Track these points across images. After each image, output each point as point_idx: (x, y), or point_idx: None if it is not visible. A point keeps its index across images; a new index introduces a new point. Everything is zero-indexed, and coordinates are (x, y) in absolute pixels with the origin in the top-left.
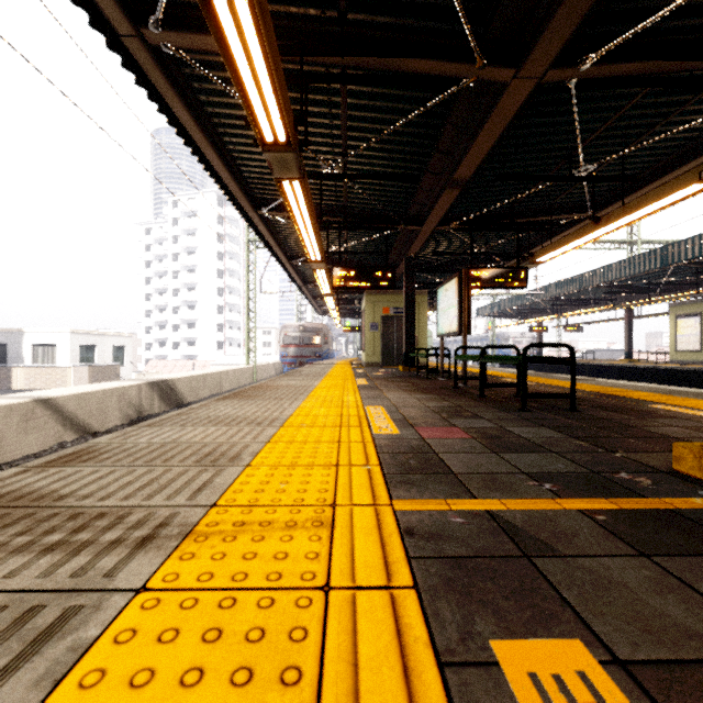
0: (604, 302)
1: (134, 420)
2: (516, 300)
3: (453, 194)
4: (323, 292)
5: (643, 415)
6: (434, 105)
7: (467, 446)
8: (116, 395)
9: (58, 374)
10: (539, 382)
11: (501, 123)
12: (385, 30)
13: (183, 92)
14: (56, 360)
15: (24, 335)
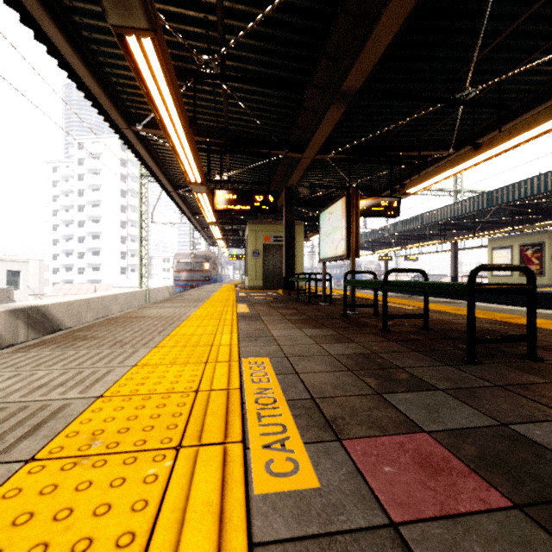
0: (436, 237)
1: None
2: (370, 235)
3: (338, 112)
4: (208, 221)
5: None
6: None
7: None
8: None
9: None
10: (419, 306)
11: None
12: None
13: None
14: None
15: None
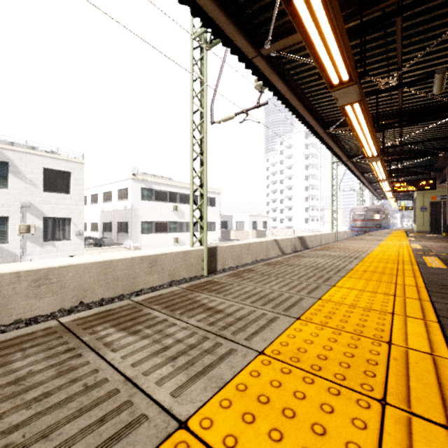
0: None
1: (294, 251)
2: None
3: None
4: (384, 190)
5: None
6: None
7: (445, 251)
8: (289, 241)
9: (246, 233)
10: None
11: None
12: (419, 107)
13: (330, 135)
14: (244, 228)
15: (233, 217)
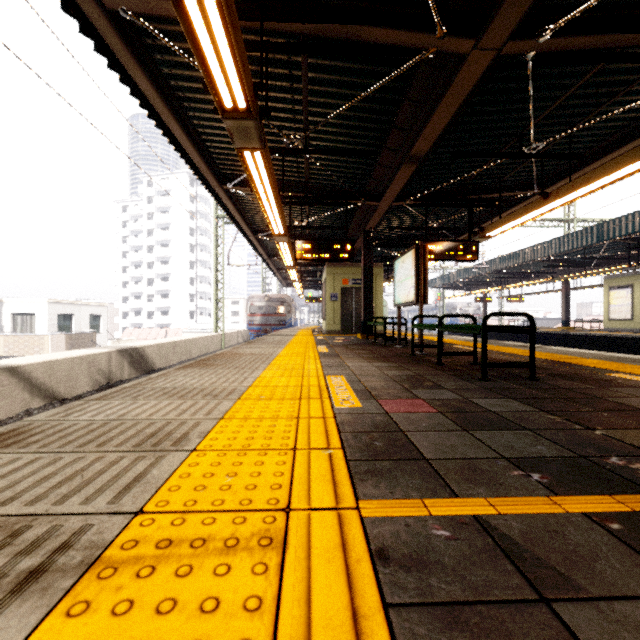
0: (543, 275)
1: (104, 386)
2: (464, 273)
3: (409, 170)
4: (286, 265)
5: (603, 384)
6: (393, 80)
7: (435, 422)
8: (86, 363)
9: (36, 341)
10: (491, 350)
11: (458, 97)
12: None
13: (146, 64)
14: (34, 328)
15: (4, 305)
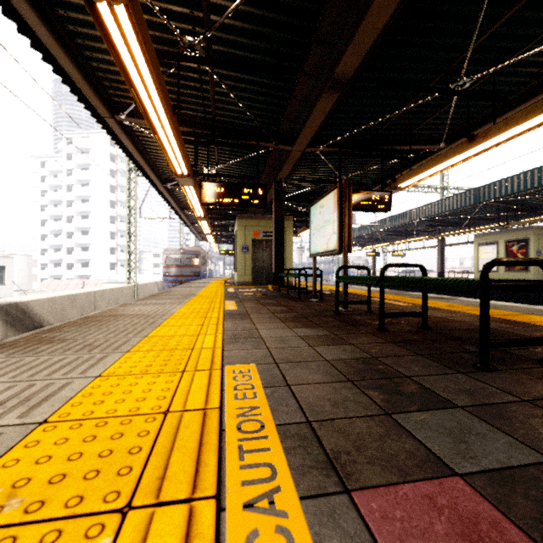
0: (423, 234)
1: None
2: (358, 231)
3: (329, 102)
4: (197, 215)
5: None
6: None
7: None
8: None
9: None
10: (412, 303)
11: None
12: None
13: None
14: None
15: None
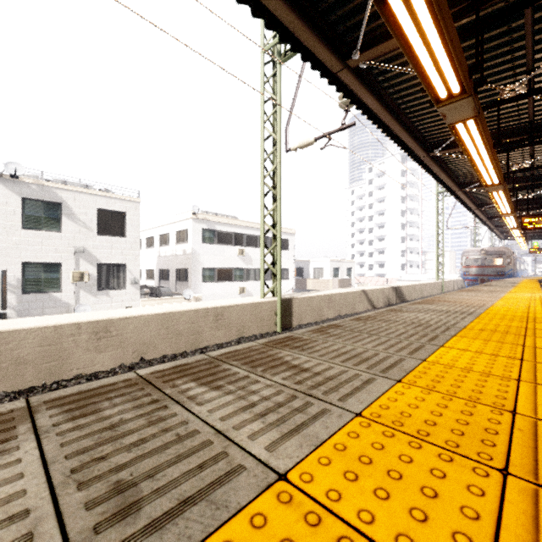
0: None
1: (387, 305)
2: None
3: None
4: (509, 227)
5: None
6: None
7: None
8: (381, 292)
9: (325, 282)
10: None
11: None
12: None
13: (435, 159)
14: (323, 276)
15: (310, 263)
